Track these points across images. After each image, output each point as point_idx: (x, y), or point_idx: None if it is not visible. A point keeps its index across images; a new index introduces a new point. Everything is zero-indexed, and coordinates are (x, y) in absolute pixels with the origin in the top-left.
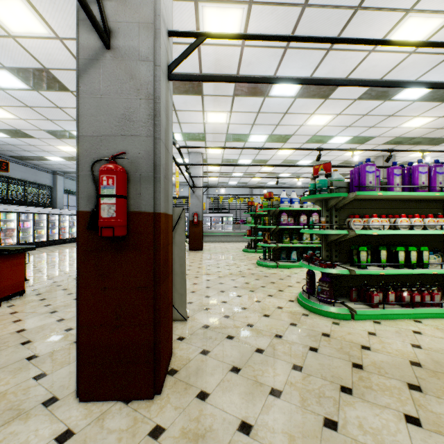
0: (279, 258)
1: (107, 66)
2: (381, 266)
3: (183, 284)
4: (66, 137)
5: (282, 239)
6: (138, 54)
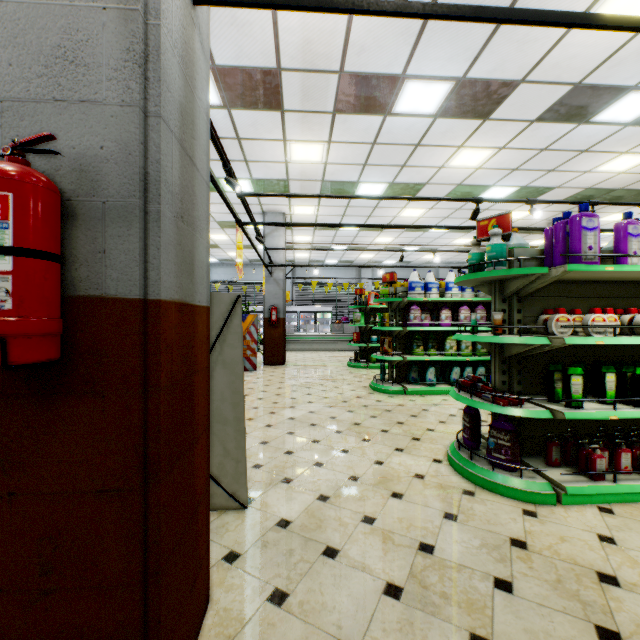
0: (407, 378)
1: None
2: (606, 403)
3: (240, 440)
4: None
5: (412, 348)
6: None
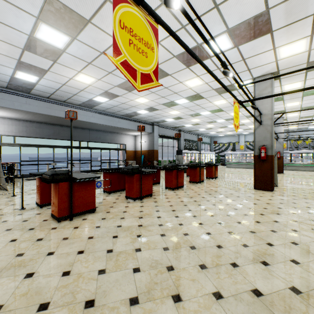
0: None
1: (260, 128)
2: None
3: (276, 175)
4: (213, 122)
5: None
6: (267, 124)
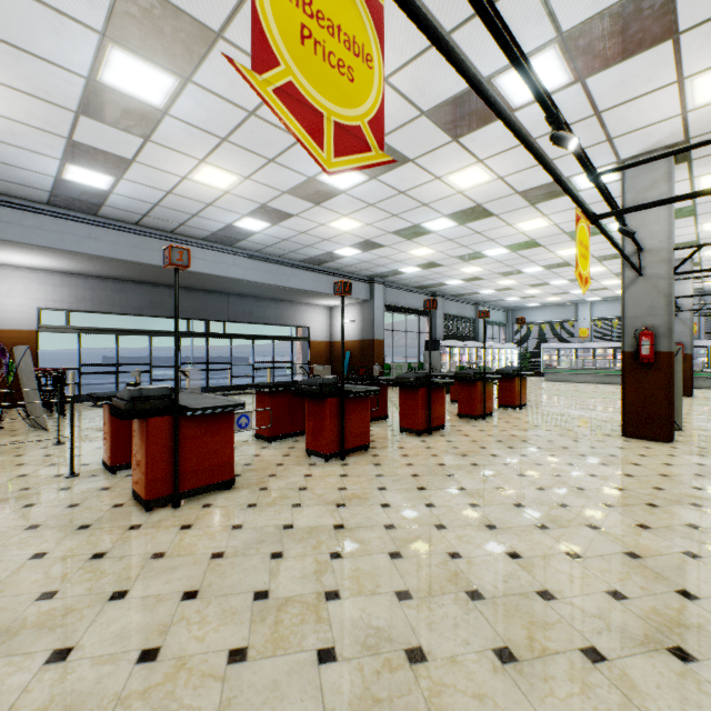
0: None
1: (639, 284)
2: None
3: (678, 402)
4: (513, 274)
5: None
6: (658, 276)
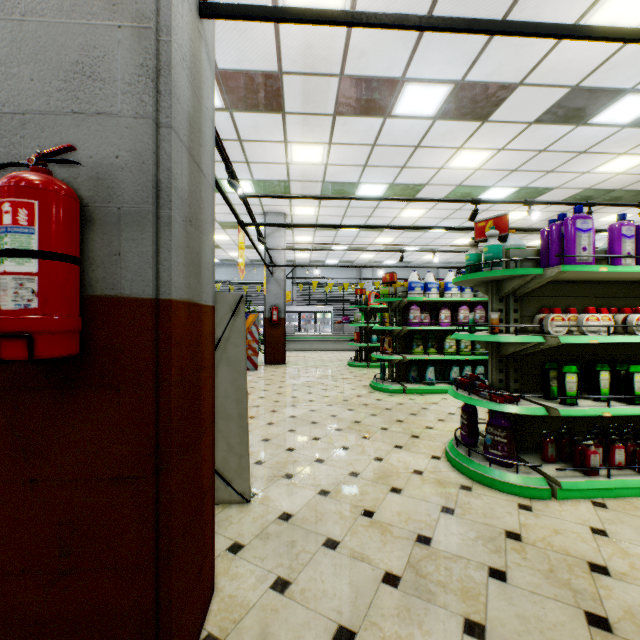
0: (407, 378)
1: None
2: (600, 400)
3: (243, 436)
4: None
5: (412, 348)
6: None
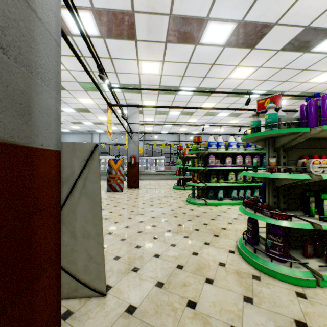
0: (207, 196)
1: None
2: None
3: (99, 249)
4: None
5: (210, 179)
6: None
